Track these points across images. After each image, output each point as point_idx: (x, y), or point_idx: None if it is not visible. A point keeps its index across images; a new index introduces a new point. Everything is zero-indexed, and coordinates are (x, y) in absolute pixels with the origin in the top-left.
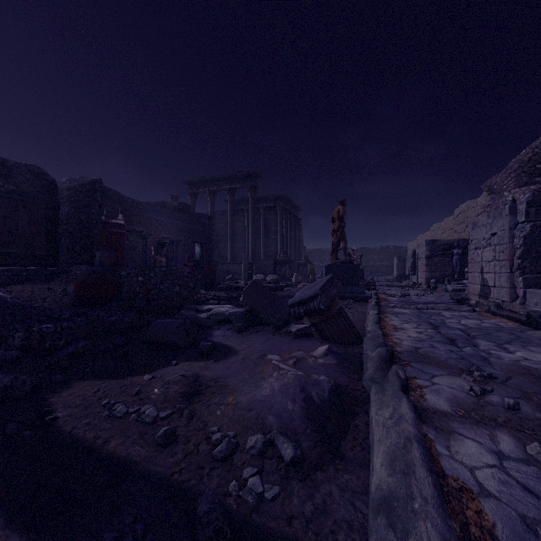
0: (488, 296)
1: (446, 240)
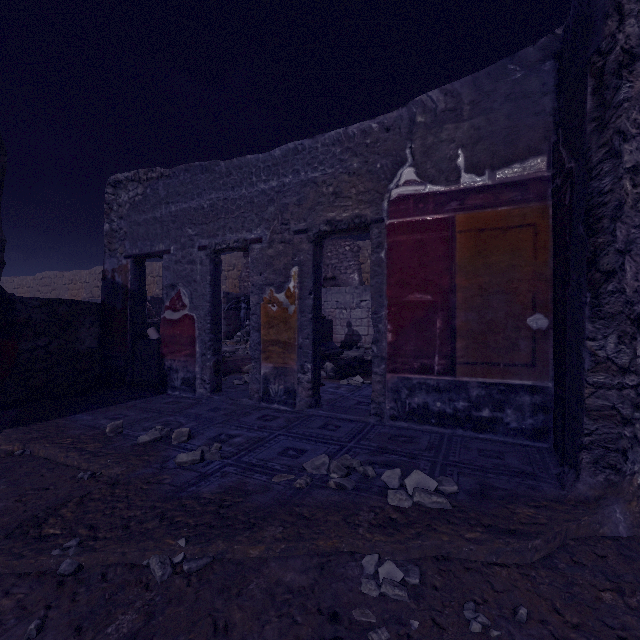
0: (358, 341)
1: (236, 294)
